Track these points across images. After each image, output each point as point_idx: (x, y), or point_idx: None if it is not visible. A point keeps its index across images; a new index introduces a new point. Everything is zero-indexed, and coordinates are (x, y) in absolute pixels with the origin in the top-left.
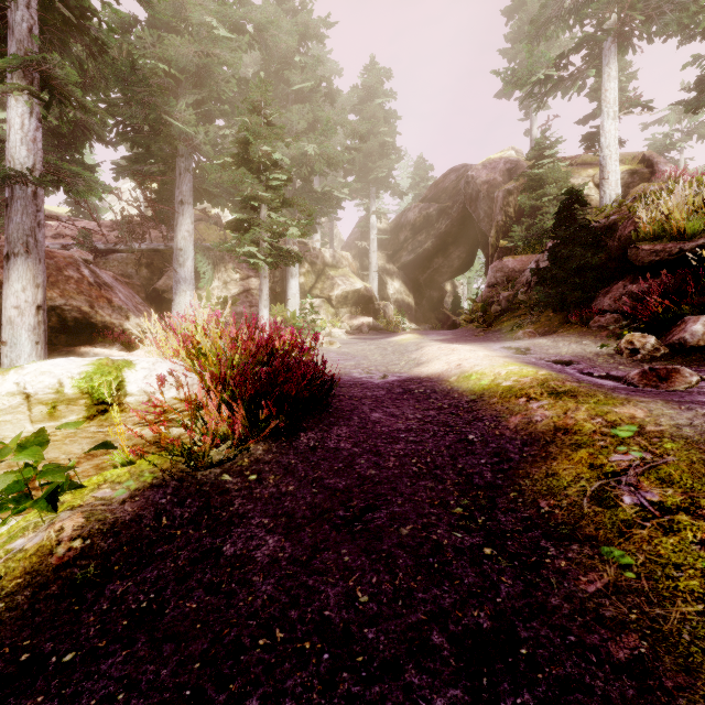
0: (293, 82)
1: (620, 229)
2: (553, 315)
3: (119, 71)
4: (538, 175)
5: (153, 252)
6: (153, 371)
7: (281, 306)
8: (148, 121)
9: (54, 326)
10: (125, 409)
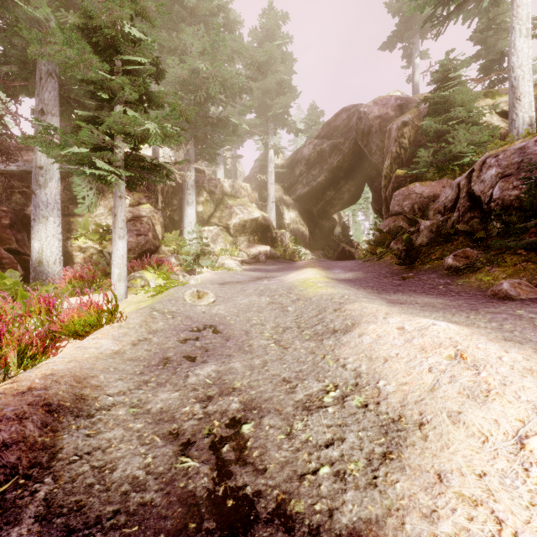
0: (187, 3)
1: None
2: (530, 253)
3: None
4: (444, 97)
5: (29, 175)
6: None
7: (175, 235)
8: None
9: None
10: None
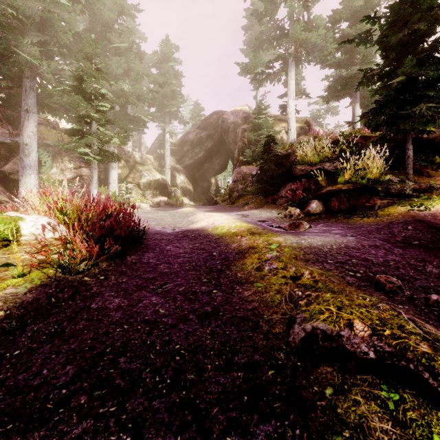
0: (113, 41)
1: (290, 157)
2: (263, 198)
3: None
4: (258, 123)
5: (0, 144)
6: (37, 223)
7: (105, 188)
8: None
9: None
10: (20, 244)
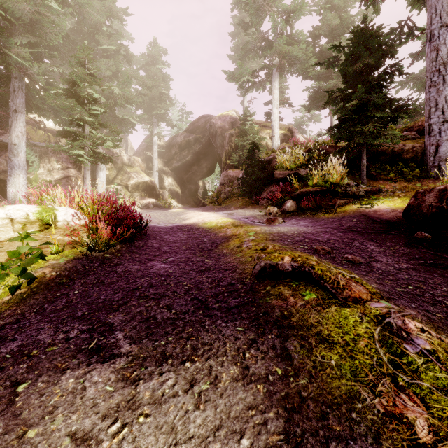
0: (102, 43)
1: (272, 163)
2: (248, 200)
3: None
4: (244, 129)
5: None
6: (68, 212)
7: (93, 189)
8: None
9: None
10: (57, 227)
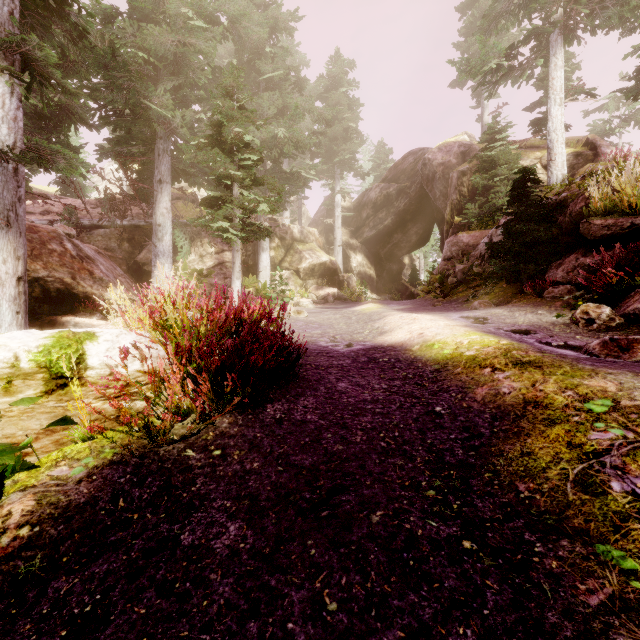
0: (264, 71)
1: (571, 205)
2: (506, 286)
3: (100, 57)
4: (490, 157)
5: (134, 228)
6: (116, 344)
7: (253, 278)
8: (128, 105)
9: (37, 296)
10: (85, 383)
